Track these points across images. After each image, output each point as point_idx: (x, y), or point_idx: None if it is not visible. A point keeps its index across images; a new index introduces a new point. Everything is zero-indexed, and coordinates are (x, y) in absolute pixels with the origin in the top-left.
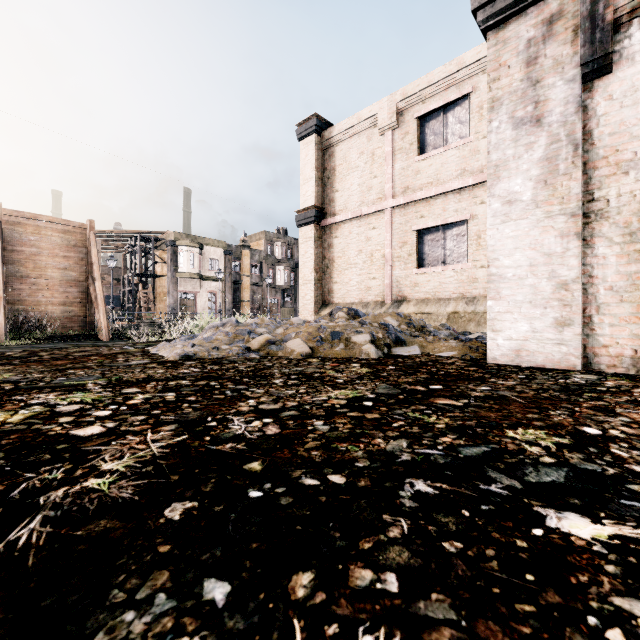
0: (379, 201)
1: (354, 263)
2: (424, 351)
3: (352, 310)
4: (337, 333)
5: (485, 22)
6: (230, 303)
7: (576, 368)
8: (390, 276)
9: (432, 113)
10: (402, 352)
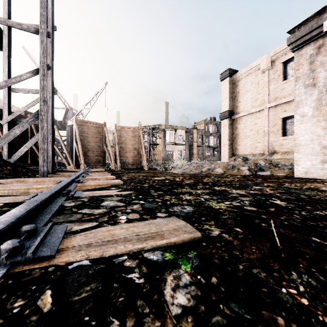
0: (261, 105)
1: (248, 135)
2: (272, 173)
3: (244, 158)
4: (234, 166)
5: (293, 49)
6: (188, 155)
7: None
8: (267, 141)
9: (291, 59)
10: (261, 173)
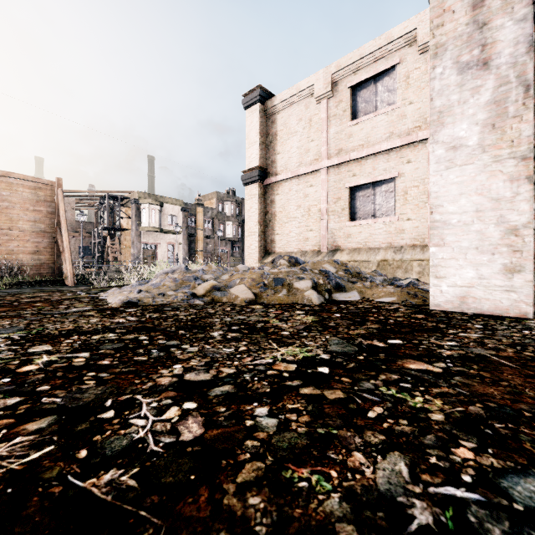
0: (316, 162)
1: (293, 217)
2: (363, 296)
3: (292, 258)
4: (280, 279)
5: None
6: (186, 253)
7: (527, 316)
8: (325, 228)
9: (363, 83)
10: (343, 298)
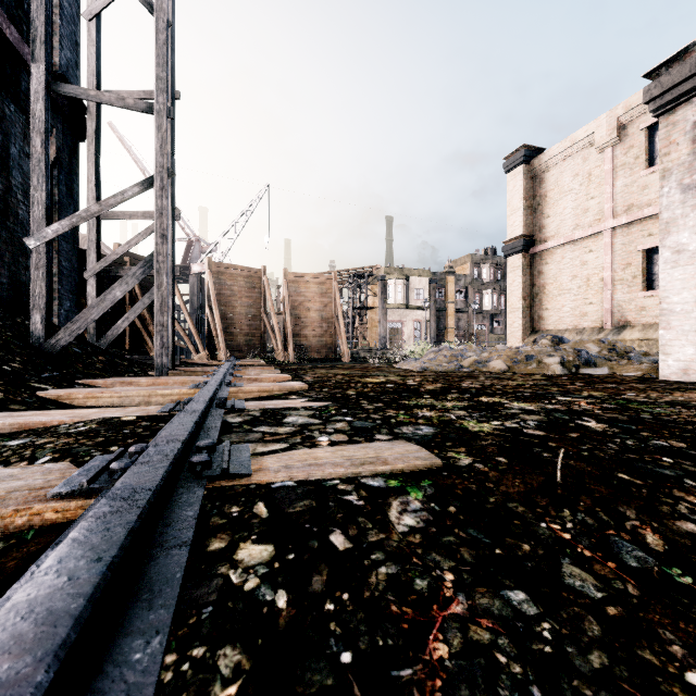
0: (596, 223)
1: (567, 289)
2: (612, 372)
3: (556, 337)
4: (531, 356)
5: (655, 111)
6: (434, 331)
7: None
8: (610, 301)
9: None
10: (588, 372)
